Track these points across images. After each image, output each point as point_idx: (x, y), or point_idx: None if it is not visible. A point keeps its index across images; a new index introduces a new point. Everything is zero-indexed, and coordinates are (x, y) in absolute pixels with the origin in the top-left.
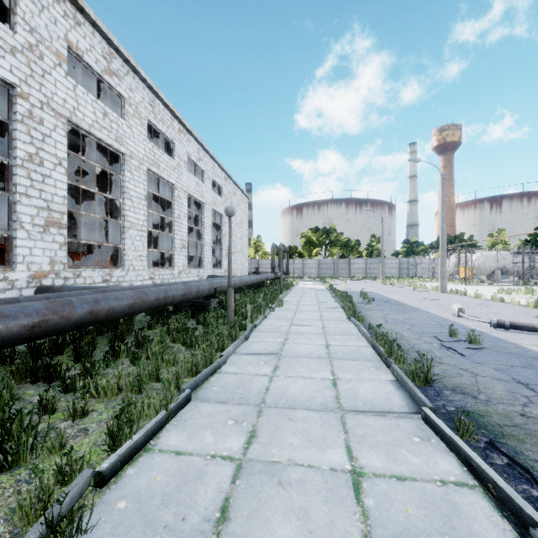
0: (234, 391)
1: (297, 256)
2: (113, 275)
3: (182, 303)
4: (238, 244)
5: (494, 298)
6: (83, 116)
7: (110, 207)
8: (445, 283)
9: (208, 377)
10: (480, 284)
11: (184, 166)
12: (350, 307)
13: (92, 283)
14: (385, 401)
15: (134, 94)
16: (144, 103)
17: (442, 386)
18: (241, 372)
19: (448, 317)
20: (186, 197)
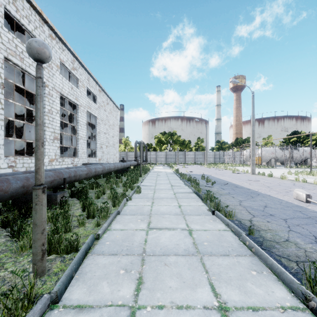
0: None
1: (152, 150)
2: None
3: (22, 197)
4: (110, 140)
5: (297, 179)
6: None
7: (5, 108)
8: (254, 168)
9: None
10: (267, 167)
11: (56, 69)
12: (207, 195)
13: None
14: None
15: None
16: None
17: None
18: None
19: (297, 203)
20: (58, 97)
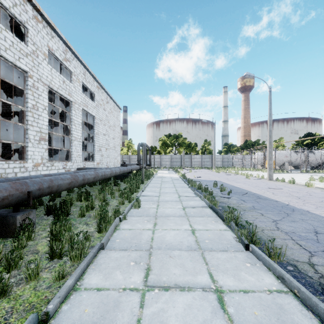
0: None
1: (156, 153)
2: None
3: None
4: (111, 142)
5: None
6: None
7: None
8: (272, 173)
9: None
10: (281, 172)
11: (43, 58)
12: (231, 214)
13: None
14: None
15: None
16: None
17: None
18: None
19: None
20: (46, 90)
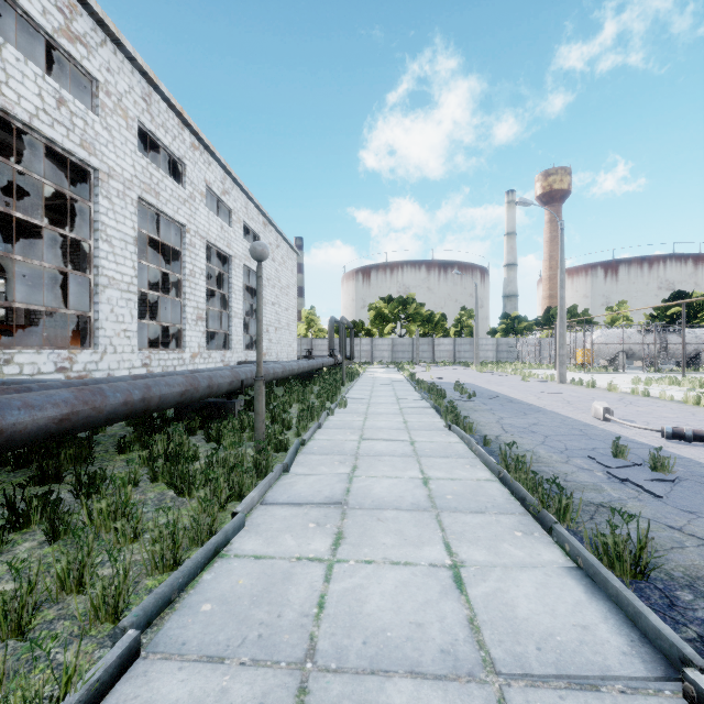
0: (249, 614)
1: (363, 335)
2: (75, 360)
3: (189, 405)
4: (283, 316)
5: (635, 390)
6: (18, 97)
7: None
8: (564, 371)
9: (197, 573)
10: (603, 371)
11: (200, 200)
12: (448, 407)
13: (36, 374)
14: (581, 636)
15: (114, 78)
16: (132, 96)
17: (665, 576)
18: (270, 554)
19: (590, 421)
20: (203, 246)
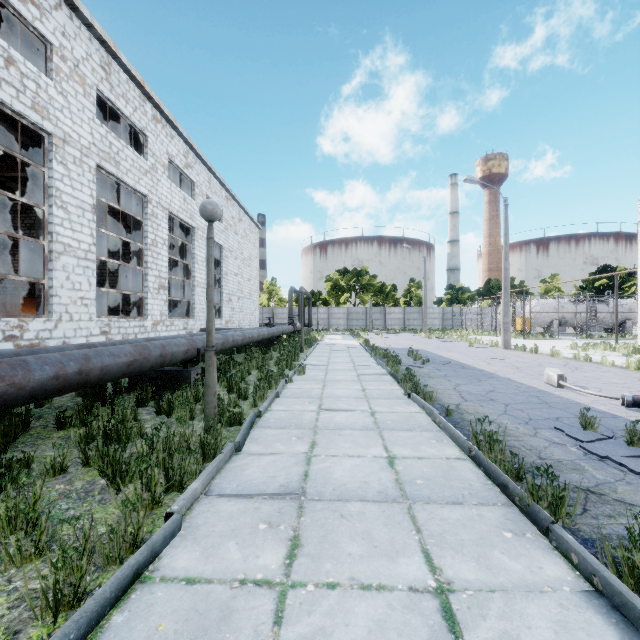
0: None
1: (321, 304)
2: (26, 328)
3: (143, 374)
4: (245, 286)
5: (577, 356)
6: None
7: None
8: (508, 337)
9: (103, 614)
10: (540, 338)
11: (163, 172)
12: (405, 375)
13: None
14: None
15: (70, 43)
16: (90, 63)
17: None
18: (206, 575)
19: (544, 387)
20: (165, 217)
